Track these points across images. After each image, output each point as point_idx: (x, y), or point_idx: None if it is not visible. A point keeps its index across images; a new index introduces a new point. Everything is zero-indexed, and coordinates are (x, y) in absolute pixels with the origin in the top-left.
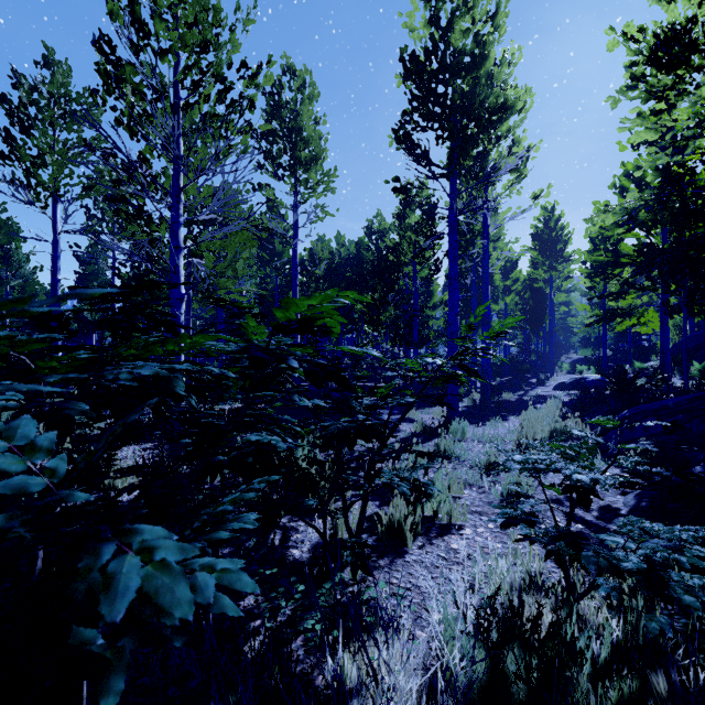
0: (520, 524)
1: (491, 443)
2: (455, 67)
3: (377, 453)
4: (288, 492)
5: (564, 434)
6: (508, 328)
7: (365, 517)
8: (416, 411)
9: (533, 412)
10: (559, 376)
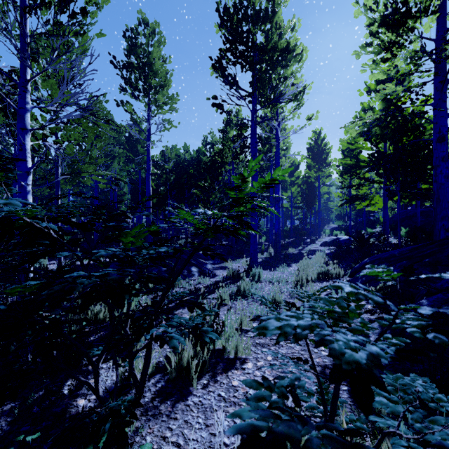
0: (273, 422)
1: (257, 295)
2: (254, 17)
3: (158, 303)
4: (105, 333)
5: (327, 275)
6: (278, 181)
7: (148, 364)
8: (231, 261)
9: (307, 261)
10: (323, 237)
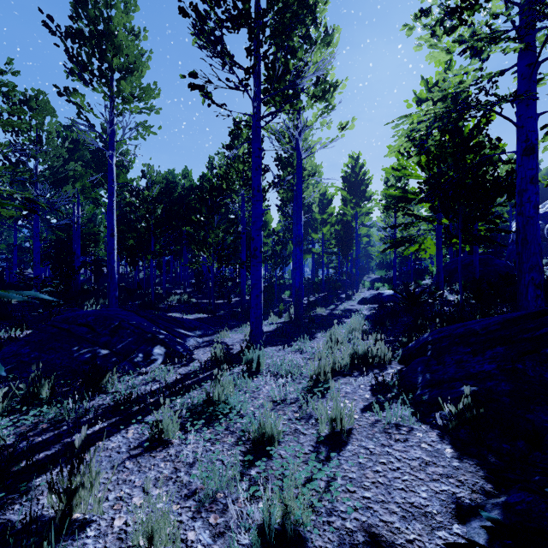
0: None
1: None
2: None
3: None
4: None
5: (366, 362)
6: None
7: None
8: (228, 332)
9: (337, 332)
10: (362, 291)
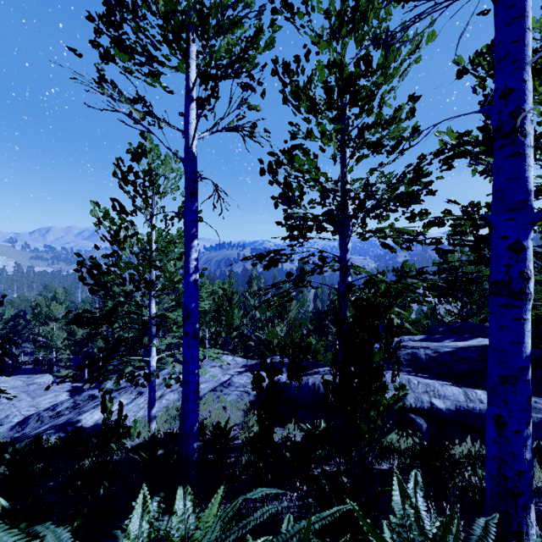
0: None
1: None
2: None
3: None
4: None
5: None
6: None
7: None
8: None
9: None
10: None
